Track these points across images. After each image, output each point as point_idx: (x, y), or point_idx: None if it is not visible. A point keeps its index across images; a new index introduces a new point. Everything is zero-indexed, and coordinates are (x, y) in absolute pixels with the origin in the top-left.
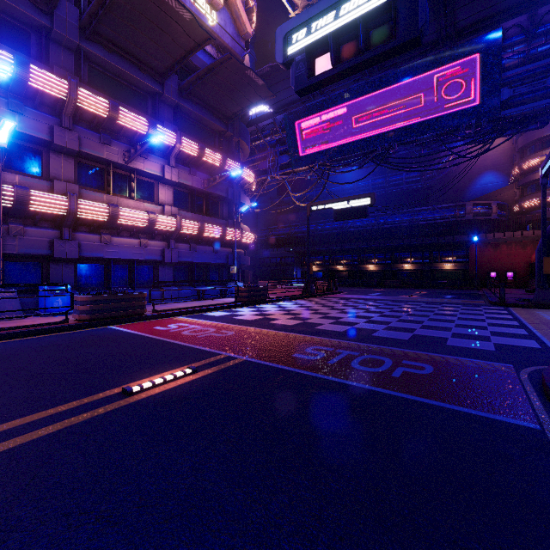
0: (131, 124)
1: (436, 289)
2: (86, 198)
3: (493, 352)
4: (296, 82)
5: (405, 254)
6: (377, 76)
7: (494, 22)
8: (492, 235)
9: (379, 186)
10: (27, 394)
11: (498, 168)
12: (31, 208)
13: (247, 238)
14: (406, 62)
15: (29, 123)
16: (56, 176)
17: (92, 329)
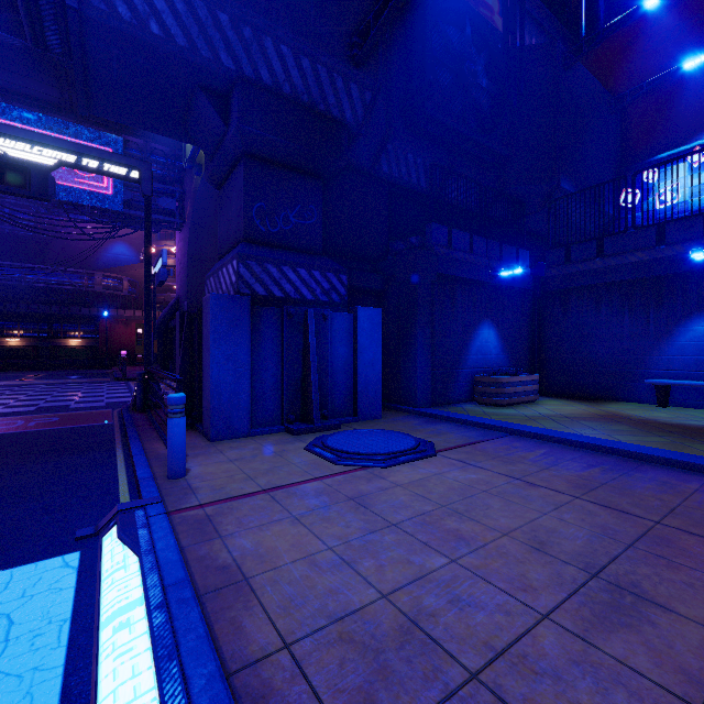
0: None
1: (59, 370)
2: None
3: (103, 406)
4: None
5: (9, 324)
6: None
7: (118, 129)
8: (124, 312)
9: None
10: None
11: (130, 241)
12: None
13: None
14: (21, 103)
15: None
16: None
17: None
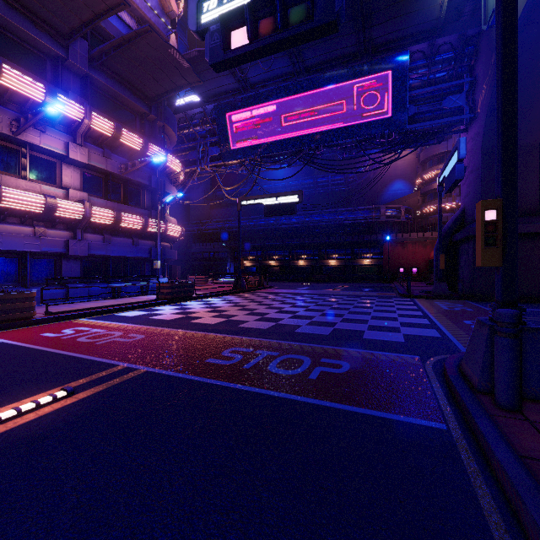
0: (20, 87)
1: (357, 282)
2: None
3: (403, 344)
4: (211, 55)
5: (330, 251)
6: (305, 78)
7: (403, 45)
8: (401, 235)
9: (308, 186)
10: None
11: (405, 177)
12: None
13: (174, 231)
14: (331, 69)
15: None
16: None
17: None
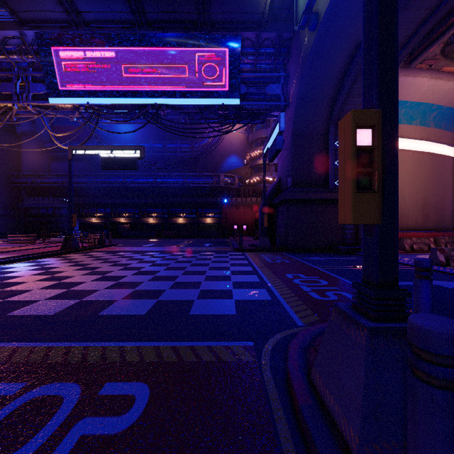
0: None
1: (201, 238)
2: None
3: (234, 319)
4: None
5: (179, 210)
6: (147, 32)
7: (236, 28)
8: (235, 199)
9: (158, 150)
10: None
11: (238, 153)
12: None
13: None
14: (173, 30)
15: None
16: None
17: None
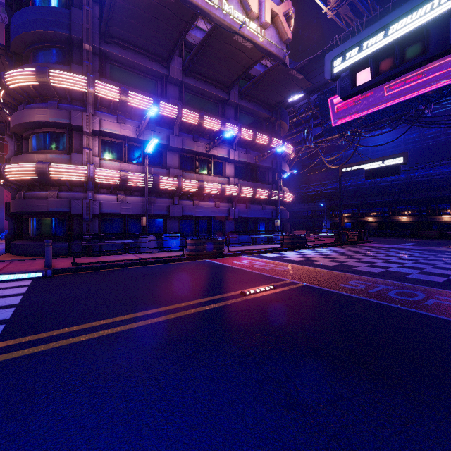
0: (210, 125)
1: None
2: (185, 178)
3: None
4: (341, 92)
5: (443, 206)
6: None
7: None
8: None
9: (412, 140)
10: (194, 290)
11: None
12: (160, 187)
13: (287, 197)
14: None
15: (158, 136)
16: (170, 166)
17: (197, 261)
